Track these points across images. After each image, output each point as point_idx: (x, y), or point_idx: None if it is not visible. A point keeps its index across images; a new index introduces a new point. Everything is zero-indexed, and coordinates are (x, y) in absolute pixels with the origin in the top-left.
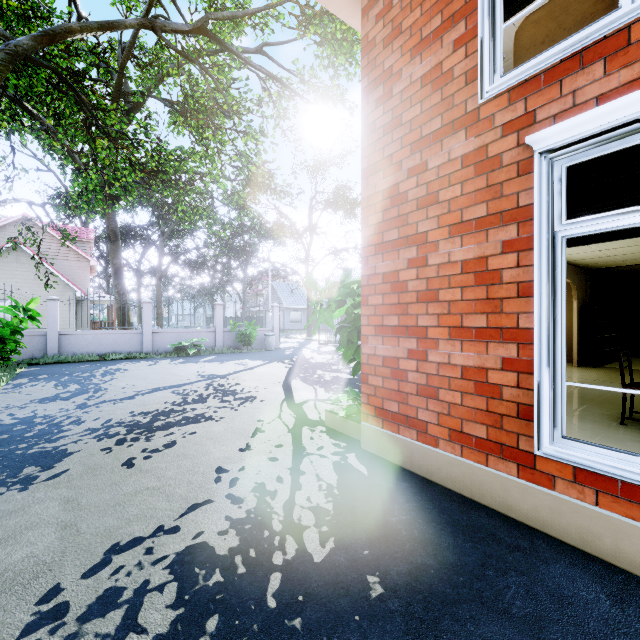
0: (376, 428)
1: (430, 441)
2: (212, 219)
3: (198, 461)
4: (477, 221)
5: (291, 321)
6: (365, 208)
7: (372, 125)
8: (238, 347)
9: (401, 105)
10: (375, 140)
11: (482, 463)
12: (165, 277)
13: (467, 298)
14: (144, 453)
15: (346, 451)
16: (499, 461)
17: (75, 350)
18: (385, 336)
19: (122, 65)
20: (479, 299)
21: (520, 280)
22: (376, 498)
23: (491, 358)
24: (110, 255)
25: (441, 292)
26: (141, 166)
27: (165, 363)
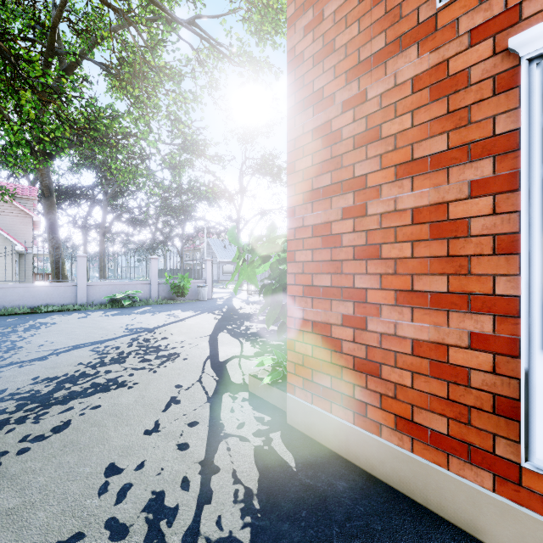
0: (304, 403)
1: (370, 427)
2: (146, 178)
3: (87, 454)
4: (434, 158)
5: (224, 273)
6: (292, 152)
7: (300, 56)
8: (173, 298)
9: (334, 28)
10: (303, 73)
11: (441, 465)
12: (109, 233)
13: (420, 255)
14: (22, 443)
15: (270, 429)
16: (466, 466)
17: (5, 303)
18: (315, 298)
19: (54, 24)
20: (437, 256)
21: (497, 232)
22: (307, 514)
23: (454, 332)
24: (44, 210)
25: (385, 247)
26: (72, 123)
27: (97, 315)
